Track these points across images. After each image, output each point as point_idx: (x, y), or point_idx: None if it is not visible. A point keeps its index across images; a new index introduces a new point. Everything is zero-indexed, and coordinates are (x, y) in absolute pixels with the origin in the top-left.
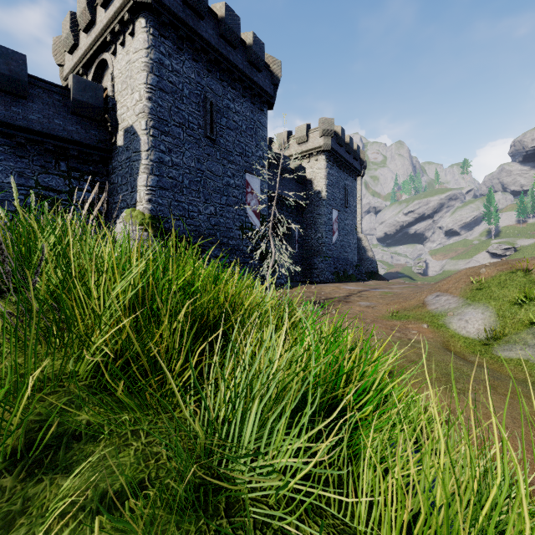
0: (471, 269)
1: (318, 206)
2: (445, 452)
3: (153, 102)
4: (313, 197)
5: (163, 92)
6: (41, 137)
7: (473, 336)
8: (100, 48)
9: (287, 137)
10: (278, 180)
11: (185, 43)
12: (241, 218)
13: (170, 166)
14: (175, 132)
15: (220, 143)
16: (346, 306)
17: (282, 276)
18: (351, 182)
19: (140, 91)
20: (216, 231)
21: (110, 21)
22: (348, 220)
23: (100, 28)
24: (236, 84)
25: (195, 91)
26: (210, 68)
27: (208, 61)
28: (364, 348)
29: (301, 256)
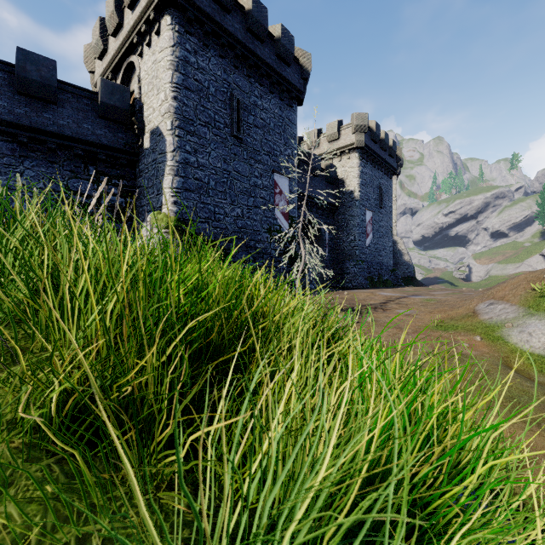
0: (531, 274)
1: (351, 207)
2: (524, 503)
3: (178, 101)
4: (344, 198)
5: (188, 90)
6: (70, 142)
7: (539, 352)
8: (128, 51)
9: (318, 135)
10: (309, 178)
11: (211, 39)
12: (269, 220)
13: (196, 167)
14: (200, 132)
15: (247, 142)
16: (383, 314)
17: (313, 281)
18: (386, 181)
19: (165, 91)
20: (243, 233)
21: (137, 22)
22: (383, 221)
23: (127, 31)
24: (264, 80)
25: (221, 89)
26: (236, 64)
27: (235, 57)
28: (448, 386)
29: (332, 260)
